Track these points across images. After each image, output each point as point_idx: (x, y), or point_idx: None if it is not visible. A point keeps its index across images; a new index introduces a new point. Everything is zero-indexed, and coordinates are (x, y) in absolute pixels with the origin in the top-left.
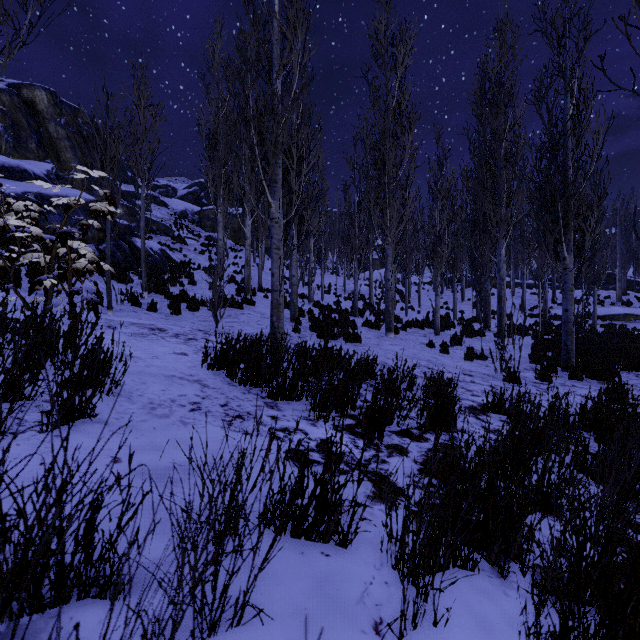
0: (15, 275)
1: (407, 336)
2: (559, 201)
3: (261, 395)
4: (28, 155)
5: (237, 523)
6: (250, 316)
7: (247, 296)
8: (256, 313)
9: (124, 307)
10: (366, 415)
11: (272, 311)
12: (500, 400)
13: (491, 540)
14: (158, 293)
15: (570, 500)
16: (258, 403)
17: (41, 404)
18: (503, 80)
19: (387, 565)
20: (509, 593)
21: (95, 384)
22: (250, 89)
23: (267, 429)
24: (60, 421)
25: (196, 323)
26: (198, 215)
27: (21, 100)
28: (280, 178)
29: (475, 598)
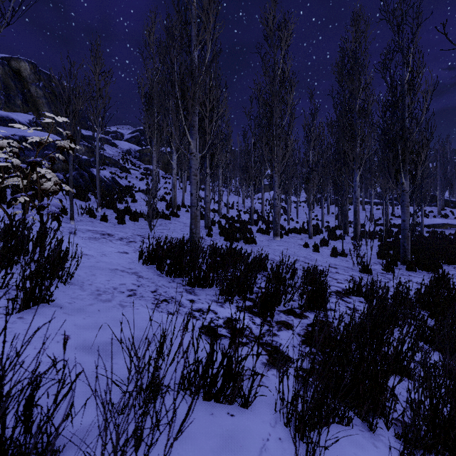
0: (2, 194)
1: (289, 239)
2: (399, 142)
3: (182, 283)
4: (15, 109)
5: (155, 400)
6: (176, 225)
7: (174, 210)
8: (180, 223)
9: (83, 218)
10: (261, 299)
11: (191, 221)
12: (358, 286)
13: (361, 400)
14: (109, 208)
15: (425, 369)
16: (180, 290)
17: (11, 292)
18: (358, 55)
19: (280, 423)
20: (378, 445)
21: (52, 276)
22: (175, 58)
23: (186, 310)
24: (23, 306)
25: (136, 230)
26: (139, 153)
27: (10, 69)
28: (197, 123)
29: (351, 450)
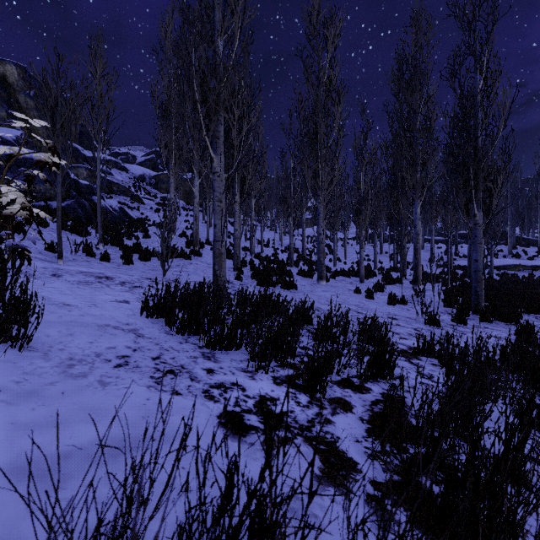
0: None
1: (336, 283)
2: (471, 164)
3: (199, 344)
4: None
5: None
6: (197, 266)
7: (195, 248)
8: (203, 263)
9: (78, 257)
10: (307, 366)
11: (214, 260)
12: (430, 344)
13: None
14: (114, 245)
15: None
16: (194, 354)
17: None
18: (419, 62)
19: None
20: None
21: None
22: (192, 47)
23: (200, 386)
24: None
25: (146, 272)
26: (154, 179)
27: None
28: (222, 135)
29: None
